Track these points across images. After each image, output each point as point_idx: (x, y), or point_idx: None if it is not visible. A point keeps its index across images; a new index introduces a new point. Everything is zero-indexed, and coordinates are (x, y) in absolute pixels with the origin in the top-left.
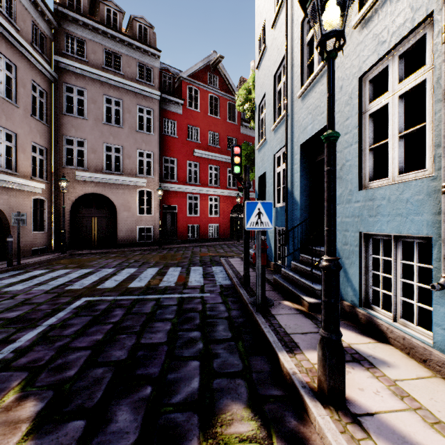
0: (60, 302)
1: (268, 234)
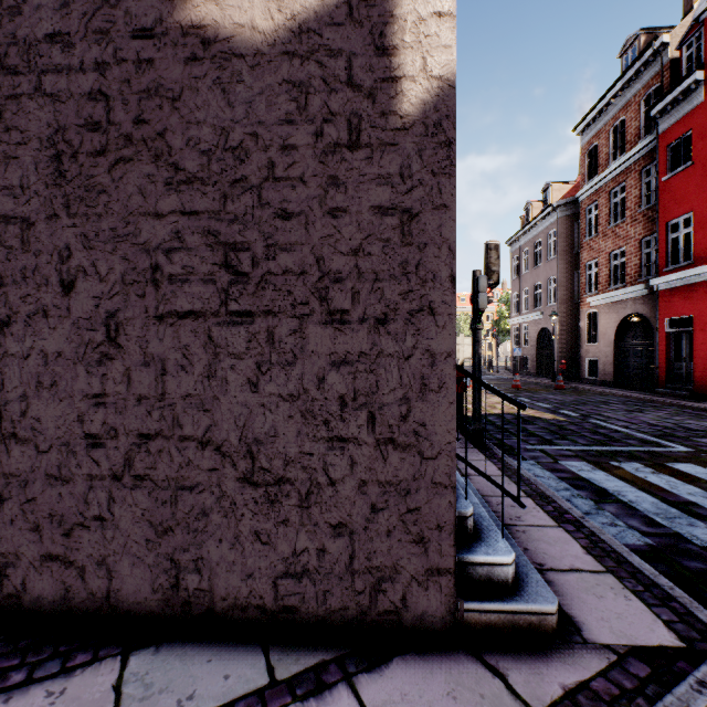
0: (699, 446)
1: None
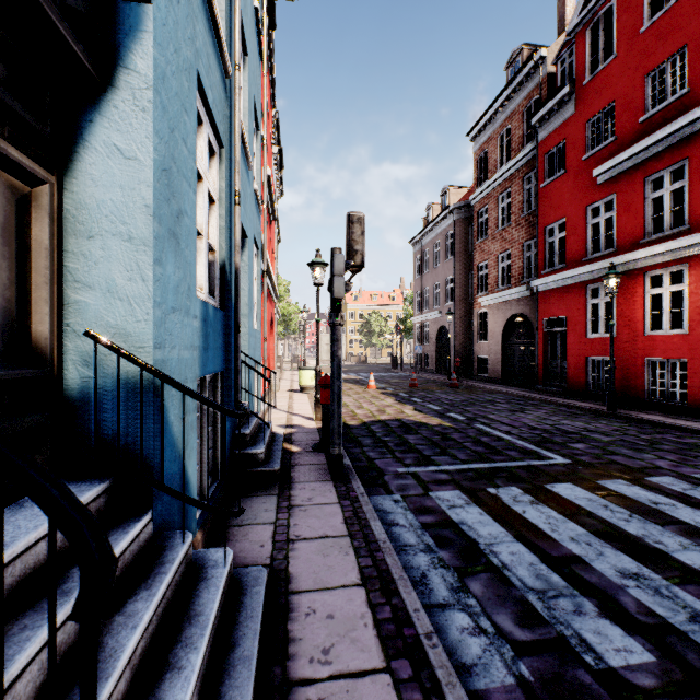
0: (576, 455)
1: (176, 430)
